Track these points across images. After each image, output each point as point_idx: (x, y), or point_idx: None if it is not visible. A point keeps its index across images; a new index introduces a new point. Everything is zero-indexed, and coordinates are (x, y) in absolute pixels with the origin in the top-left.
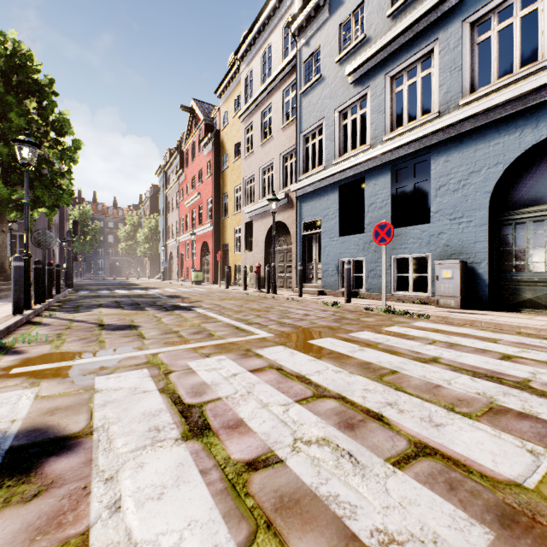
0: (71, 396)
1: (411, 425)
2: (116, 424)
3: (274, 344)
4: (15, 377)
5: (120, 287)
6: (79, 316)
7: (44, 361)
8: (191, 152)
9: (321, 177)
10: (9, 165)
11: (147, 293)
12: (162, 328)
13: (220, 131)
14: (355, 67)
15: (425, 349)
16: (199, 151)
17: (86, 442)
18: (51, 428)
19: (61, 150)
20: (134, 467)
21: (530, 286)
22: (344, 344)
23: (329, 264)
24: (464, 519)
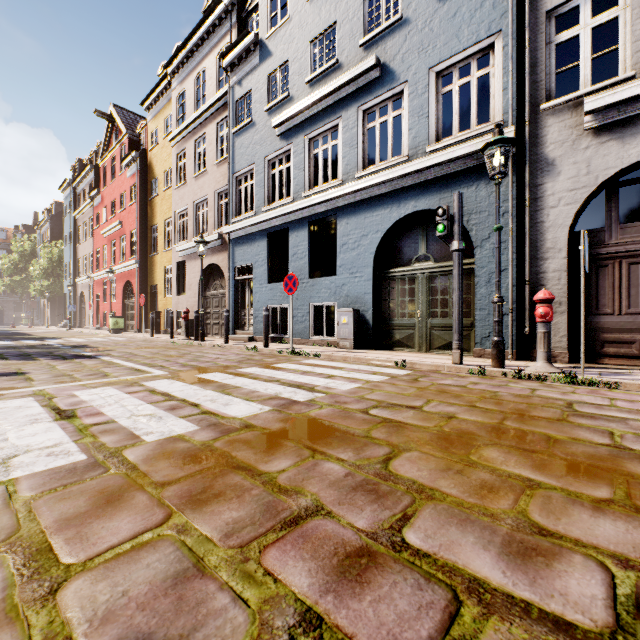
0: None
1: (212, 406)
2: (4, 420)
3: (163, 378)
4: None
5: (3, 338)
6: None
7: None
8: (109, 169)
9: (251, 223)
10: None
11: (43, 344)
12: (55, 373)
13: (149, 150)
14: (280, 122)
15: (282, 375)
16: (121, 170)
17: None
18: None
19: None
20: (18, 430)
21: (398, 330)
22: (224, 375)
23: (259, 310)
24: (193, 426)
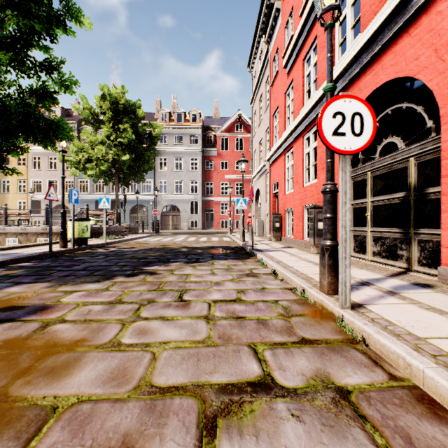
0: None
1: None
2: None
3: None
4: None
5: None
6: None
7: None
8: None
9: (89, 197)
10: None
11: None
12: None
13: None
14: None
15: None
16: None
17: None
18: None
19: None
20: None
21: None
22: None
23: None
24: None
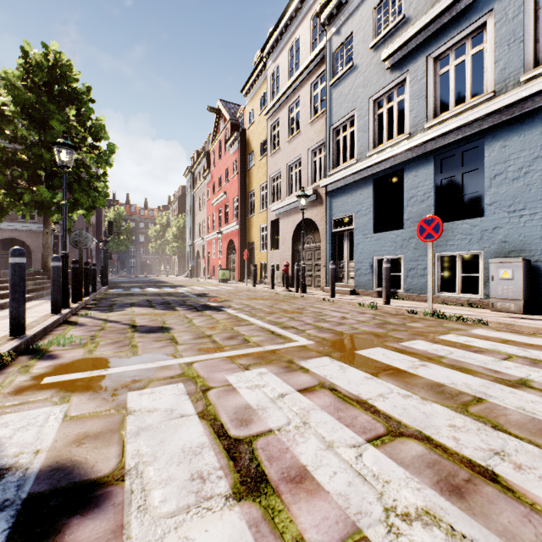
0: (101, 418)
1: None
2: (152, 465)
3: (318, 355)
4: (46, 388)
5: (151, 285)
6: (113, 316)
7: (77, 368)
8: (217, 152)
9: (354, 170)
10: (52, 170)
11: (176, 291)
12: (194, 331)
13: (246, 129)
14: (393, 51)
15: (503, 366)
16: (225, 151)
17: (116, 493)
18: (77, 467)
19: (98, 155)
20: None
21: None
22: (400, 356)
23: (362, 262)
24: None
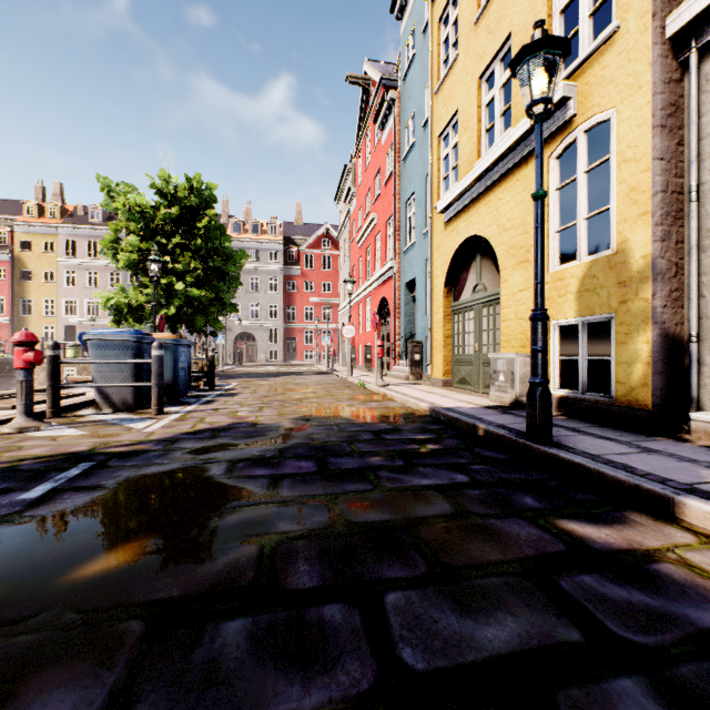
0: None
1: None
2: None
3: None
4: None
5: None
6: None
7: None
8: None
9: None
10: None
11: None
12: None
13: (17, 250)
14: None
15: None
16: None
17: None
18: None
19: None
20: None
21: None
22: None
23: None
24: None
